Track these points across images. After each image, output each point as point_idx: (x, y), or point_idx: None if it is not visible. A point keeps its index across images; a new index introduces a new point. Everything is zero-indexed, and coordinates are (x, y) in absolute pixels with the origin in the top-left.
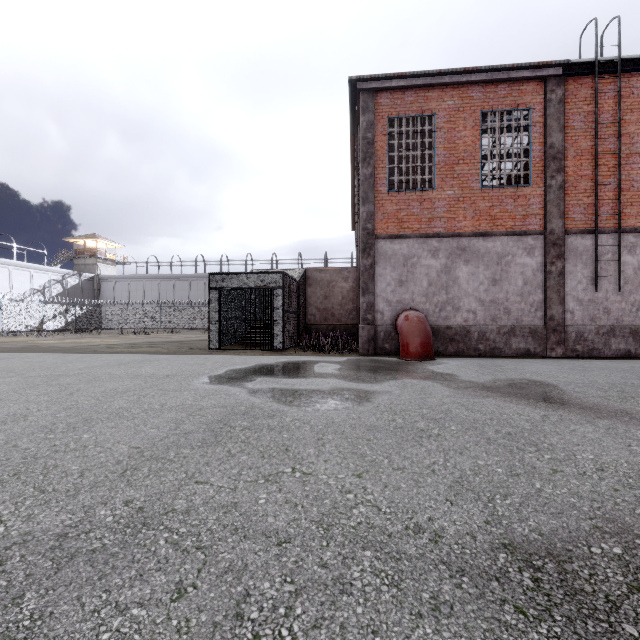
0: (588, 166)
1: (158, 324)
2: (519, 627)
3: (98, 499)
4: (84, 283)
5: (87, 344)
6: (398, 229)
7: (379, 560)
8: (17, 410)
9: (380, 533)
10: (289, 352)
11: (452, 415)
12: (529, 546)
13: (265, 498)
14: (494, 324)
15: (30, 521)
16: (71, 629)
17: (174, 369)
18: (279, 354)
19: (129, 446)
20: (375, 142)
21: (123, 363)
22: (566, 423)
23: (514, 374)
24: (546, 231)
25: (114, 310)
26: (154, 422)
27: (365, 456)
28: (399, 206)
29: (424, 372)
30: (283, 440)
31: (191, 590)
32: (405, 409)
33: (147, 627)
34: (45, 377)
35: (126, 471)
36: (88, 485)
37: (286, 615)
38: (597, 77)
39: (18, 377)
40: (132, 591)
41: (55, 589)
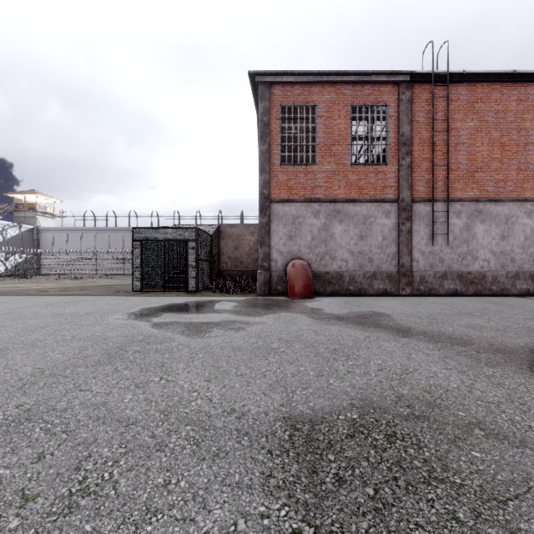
0: (428, 151)
1: (94, 270)
2: (264, 461)
3: None
4: (24, 234)
5: (23, 288)
6: (288, 195)
7: (194, 431)
8: None
9: (204, 415)
10: (201, 293)
11: (302, 338)
12: (300, 417)
13: (130, 398)
14: (361, 270)
15: None
16: None
17: (95, 308)
18: (192, 295)
19: (34, 367)
20: (270, 124)
21: (51, 304)
22: (379, 341)
23: (366, 308)
24: (399, 199)
25: (52, 258)
26: (62, 349)
27: (220, 368)
28: (289, 176)
29: (300, 307)
30: (163, 359)
31: (49, 456)
32: (269, 334)
33: (7, 479)
34: None
35: (25, 385)
36: None
37: (112, 465)
38: (433, 85)
39: None
40: (3, 460)
41: None
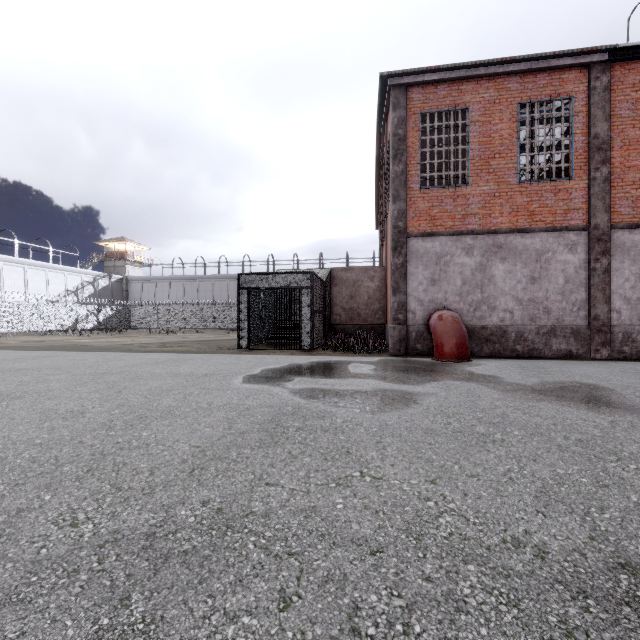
0: (637, 156)
1: (183, 324)
2: None
3: (175, 498)
4: (114, 284)
5: (120, 343)
6: (430, 227)
7: (486, 576)
8: (73, 407)
9: (477, 545)
10: (318, 352)
11: (510, 419)
12: None
13: (342, 503)
14: (533, 324)
15: (115, 519)
16: (186, 636)
17: (210, 368)
18: (308, 354)
19: (189, 445)
20: (406, 138)
21: (160, 362)
22: (639, 430)
23: (562, 376)
24: (590, 226)
25: (142, 310)
26: (207, 421)
27: (432, 461)
28: (431, 203)
29: (464, 373)
30: (341, 442)
31: (296, 599)
32: (457, 412)
33: (263, 638)
34: (91, 375)
35: (194, 470)
36: (161, 484)
37: (405, 633)
38: None
39: (66, 375)
40: (236, 597)
41: (159, 591)
